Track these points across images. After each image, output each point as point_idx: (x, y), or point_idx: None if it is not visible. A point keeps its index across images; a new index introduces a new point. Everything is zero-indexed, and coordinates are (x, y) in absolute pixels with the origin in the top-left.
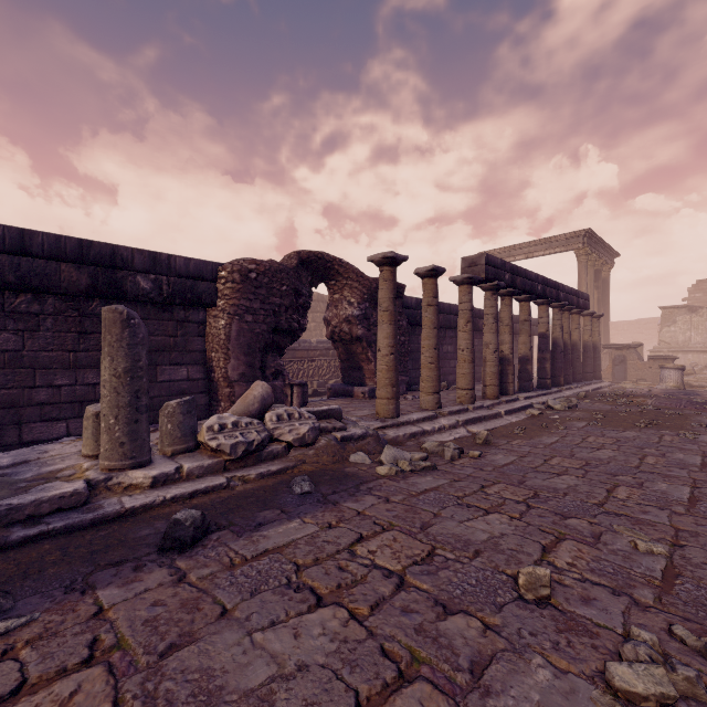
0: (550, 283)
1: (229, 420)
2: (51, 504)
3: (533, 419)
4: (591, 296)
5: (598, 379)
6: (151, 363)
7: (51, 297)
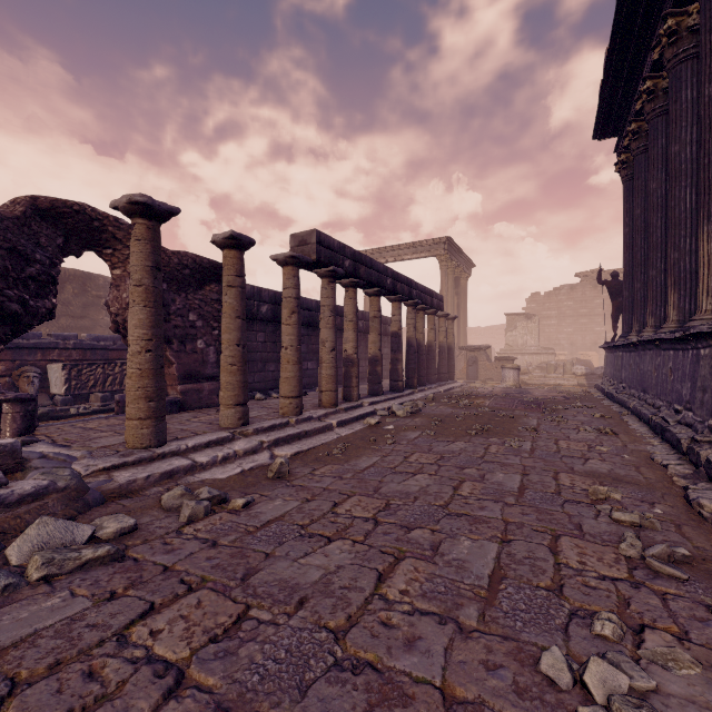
0: (402, 278)
1: None
2: None
3: (367, 430)
4: (452, 301)
5: (452, 379)
6: None
7: None
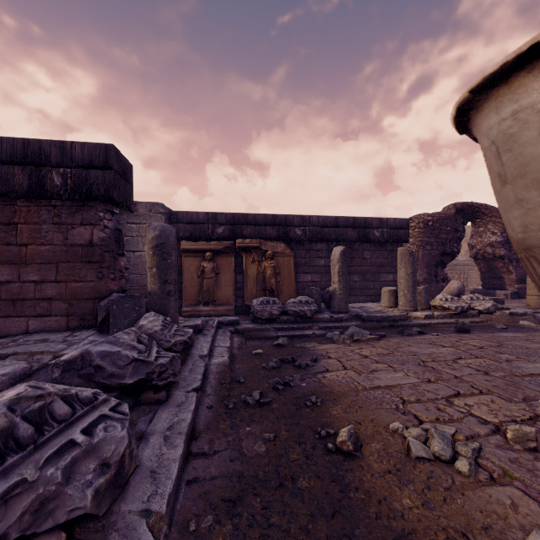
0: None
1: (447, 297)
2: (398, 317)
3: None
4: None
5: None
6: (377, 272)
7: (342, 243)
